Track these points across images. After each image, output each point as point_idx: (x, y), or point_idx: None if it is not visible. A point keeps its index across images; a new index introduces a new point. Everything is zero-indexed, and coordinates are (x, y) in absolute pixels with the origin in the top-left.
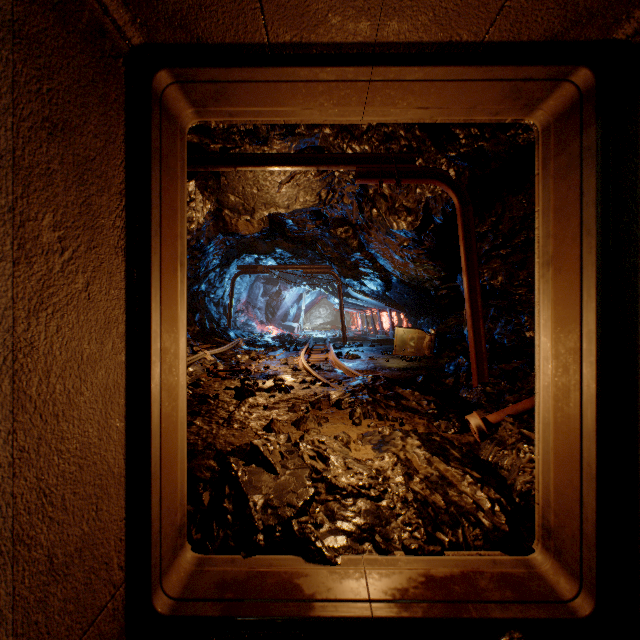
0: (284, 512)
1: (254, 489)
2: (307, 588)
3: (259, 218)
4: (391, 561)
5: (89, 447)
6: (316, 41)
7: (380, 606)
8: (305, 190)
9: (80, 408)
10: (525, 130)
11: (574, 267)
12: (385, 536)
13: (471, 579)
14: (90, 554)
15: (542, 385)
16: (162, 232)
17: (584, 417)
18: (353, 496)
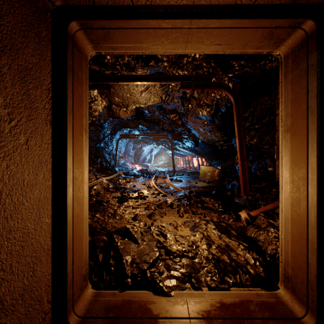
0: (142, 266)
1: (126, 253)
2: (154, 310)
3: (130, 109)
4: (201, 294)
5: (28, 235)
6: (159, 4)
7: (195, 321)
8: (154, 95)
9: (22, 212)
10: (270, 61)
11: (303, 132)
12: (197, 279)
13: (245, 305)
14: (29, 296)
15: (284, 197)
16: (74, 112)
17: (309, 216)
18: (179, 256)
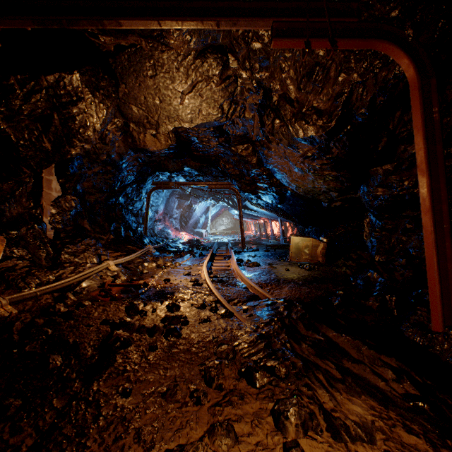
0: None
1: None
2: None
3: (164, 133)
4: None
5: None
6: None
7: None
8: (207, 102)
9: None
10: None
11: None
12: None
13: None
14: None
15: None
16: None
17: None
18: None
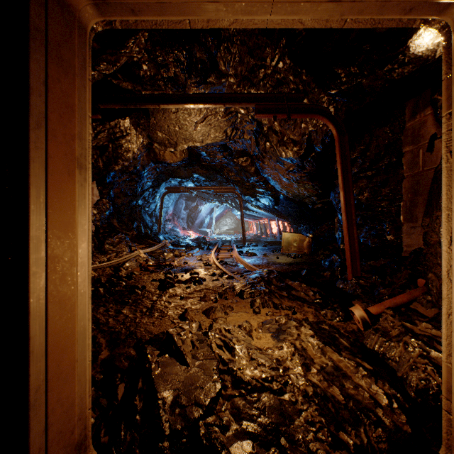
0: (191, 413)
1: (164, 384)
2: None
3: (180, 150)
4: None
5: None
6: None
7: None
8: (215, 128)
9: None
10: (400, 65)
11: None
12: (290, 438)
13: None
14: None
15: None
16: (49, 126)
17: None
18: (257, 390)
